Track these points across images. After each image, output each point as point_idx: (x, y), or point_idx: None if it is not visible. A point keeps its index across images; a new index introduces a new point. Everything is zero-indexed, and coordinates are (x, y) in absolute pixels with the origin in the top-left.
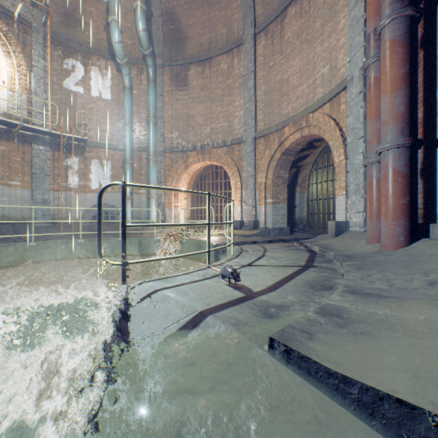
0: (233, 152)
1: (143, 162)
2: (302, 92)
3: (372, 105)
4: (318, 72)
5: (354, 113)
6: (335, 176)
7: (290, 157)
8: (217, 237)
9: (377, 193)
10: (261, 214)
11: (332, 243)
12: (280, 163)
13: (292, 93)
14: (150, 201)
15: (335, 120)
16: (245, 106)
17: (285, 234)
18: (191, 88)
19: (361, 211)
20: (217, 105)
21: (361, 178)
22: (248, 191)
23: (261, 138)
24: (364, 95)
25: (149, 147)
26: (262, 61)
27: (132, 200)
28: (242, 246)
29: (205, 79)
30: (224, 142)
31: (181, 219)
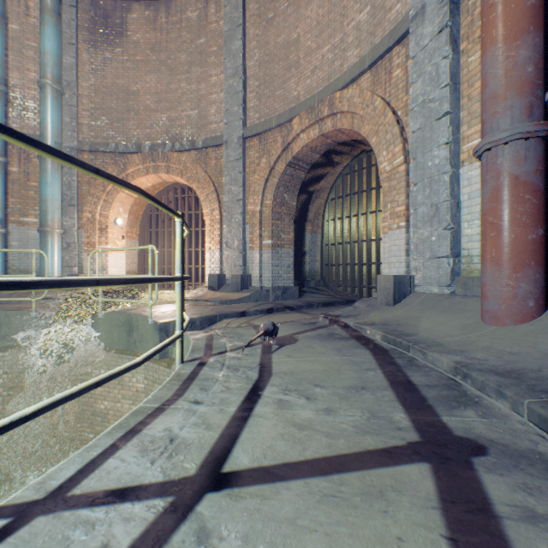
0: (208, 160)
1: (33, 164)
2: (323, 58)
3: (507, 9)
4: (350, 22)
5: (427, 73)
6: (361, 209)
7: (300, 173)
8: (175, 305)
9: (520, 209)
10: (255, 264)
11: (401, 321)
12: (285, 182)
13: (305, 62)
14: (47, 238)
15: (382, 98)
16: (227, 83)
17: (291, 297)
18: (134, 43)
19: (443, 256)
20: (180, 78)
21: (443, 192)
22: (233, 226)
23: (254, 138)
24: (450, 33)
25: (44, 135)
26: (256, 10)
27: (4, 235)
28: (215, 330)
29: (159, 32)
30: (193, 143)
31: (115, 273)
